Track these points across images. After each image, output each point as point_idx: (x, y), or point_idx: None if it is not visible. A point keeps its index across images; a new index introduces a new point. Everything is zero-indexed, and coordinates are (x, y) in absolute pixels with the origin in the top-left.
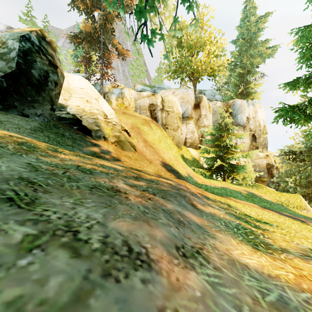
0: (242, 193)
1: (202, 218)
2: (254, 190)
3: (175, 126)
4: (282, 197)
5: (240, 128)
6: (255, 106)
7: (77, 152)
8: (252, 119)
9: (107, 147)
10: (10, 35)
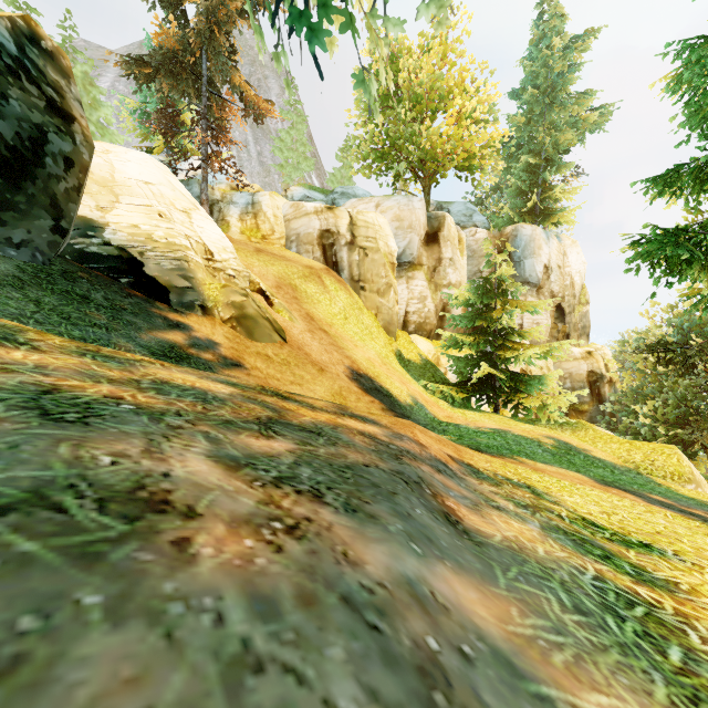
0: (544, 445)
1: (494, 587)
2: (568, 436)
3: (381, 285)
4: (633, 451)
5: (529, 292)
6: (562, 240)
7: (119, 345)
8: (557, 271)
9: (208, 333)
10: None
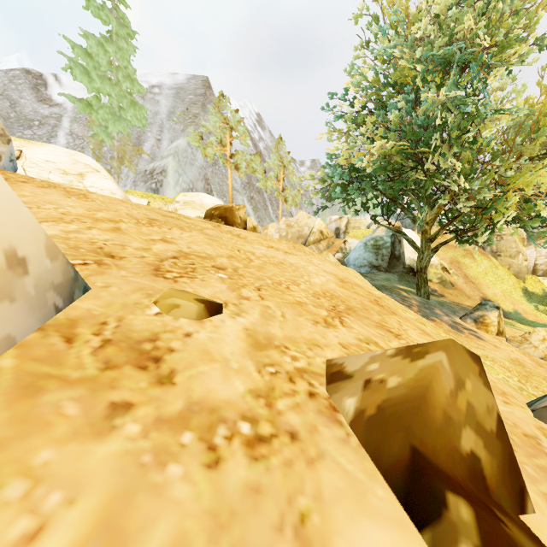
0: None
1: None
2: None
3: (512, 252)
4: None
5: None
6: None
7: None
8: None
9: (433, 287)
10: (385, 235)
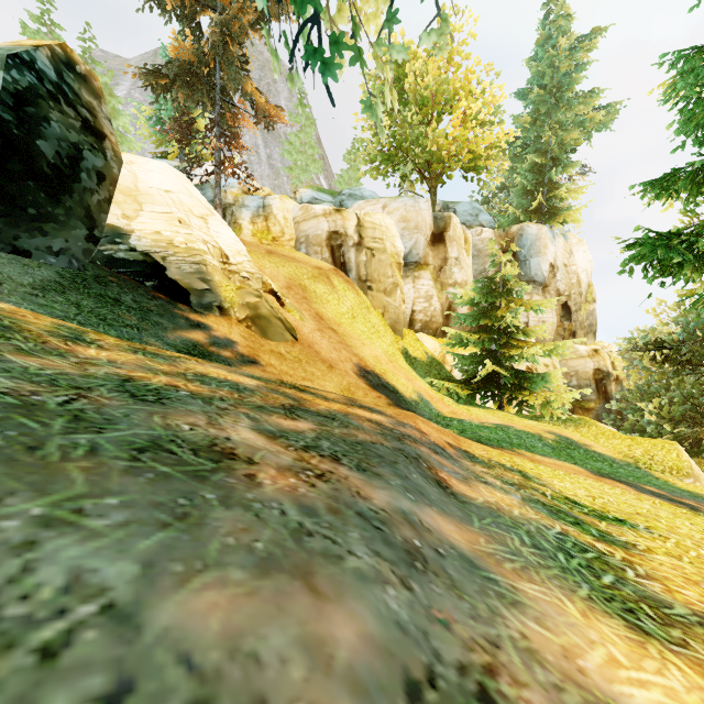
0: (545, 440)
1: (469, 526)
2: (570, 432)
3: (388, 285)
4: (634, 446)
5: (535, 290)
6: (568, 238)
7: (149, 344)
8: (563, 269)
9: (226, 332)
10: None
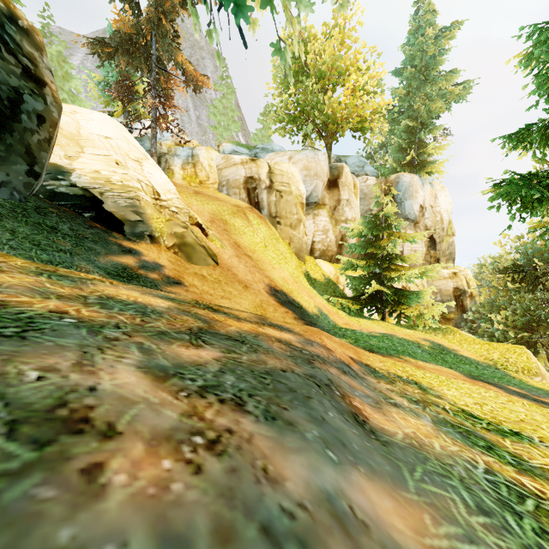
0: (422, 346)
1: (405, 492)
2: (440, 339)
3: (293, 220)
4: (492, 350)
5: (408, 226)
6: (433, 186)
7: (80, 267)
8: (430, 210)
9: (155, 257)
10: None
